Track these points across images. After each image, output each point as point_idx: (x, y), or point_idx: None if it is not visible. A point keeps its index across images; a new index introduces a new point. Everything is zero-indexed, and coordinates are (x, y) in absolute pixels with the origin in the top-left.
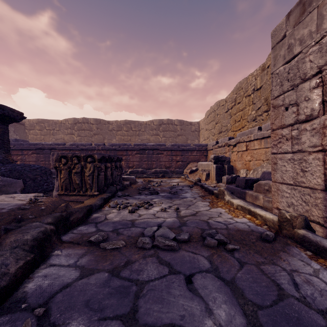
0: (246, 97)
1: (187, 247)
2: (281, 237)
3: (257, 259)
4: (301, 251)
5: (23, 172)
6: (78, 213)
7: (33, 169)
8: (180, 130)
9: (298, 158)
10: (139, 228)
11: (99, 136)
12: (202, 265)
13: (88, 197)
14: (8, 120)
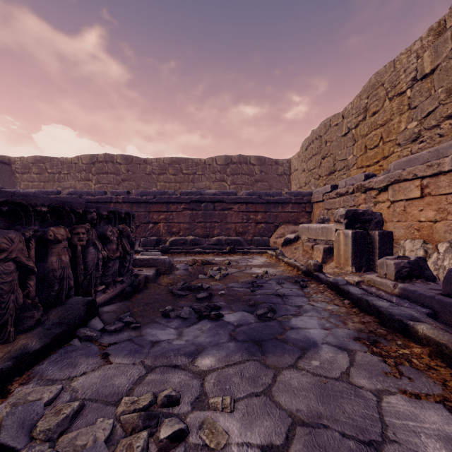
0: (392, 98)
1: None
2: None
3: None
4: None
5: None
6: None
7: None
8: (259, 172)
9: None
10: None
11: (130, 182)
12: None
13: None
14: None
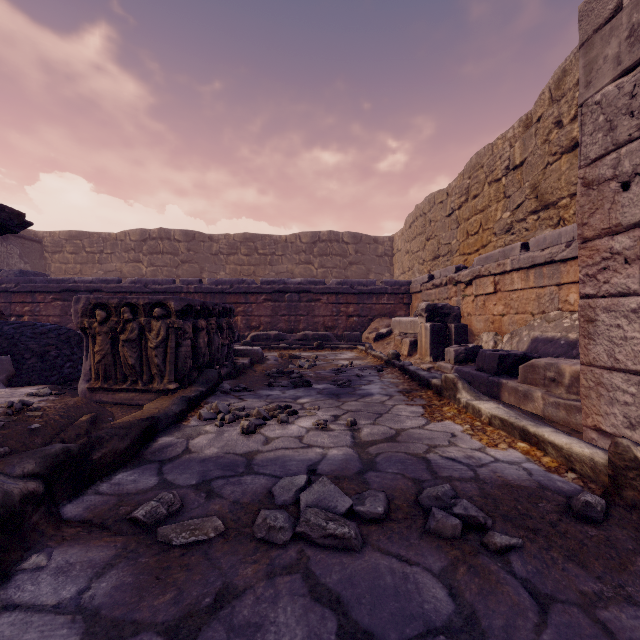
0: (490, 184)
1: (383, 539)
2: (623, 508)
3: (580, 583)
4: None
5: (19, 340)
6: (117, 441)
7: (41, 333)
8: (355, 252)
9: None
10: (262, 476)
11: (192, 265)
12: (430, 607)
13: (154, 396)
14: None
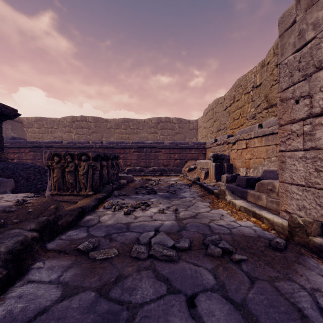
0: (245, 94)
1: (187, 257)
2: (293, 244)
3: (269, 273)
4: (319, 263)
5: (16, 171)
6: (68, 216)
7: (26, 168)
8: (178, 128)
9: (311, 156)
10: (134, 232)
11: (97, 134)
12: (205, 282)
13: (82, 198)
14: (2, 117)
